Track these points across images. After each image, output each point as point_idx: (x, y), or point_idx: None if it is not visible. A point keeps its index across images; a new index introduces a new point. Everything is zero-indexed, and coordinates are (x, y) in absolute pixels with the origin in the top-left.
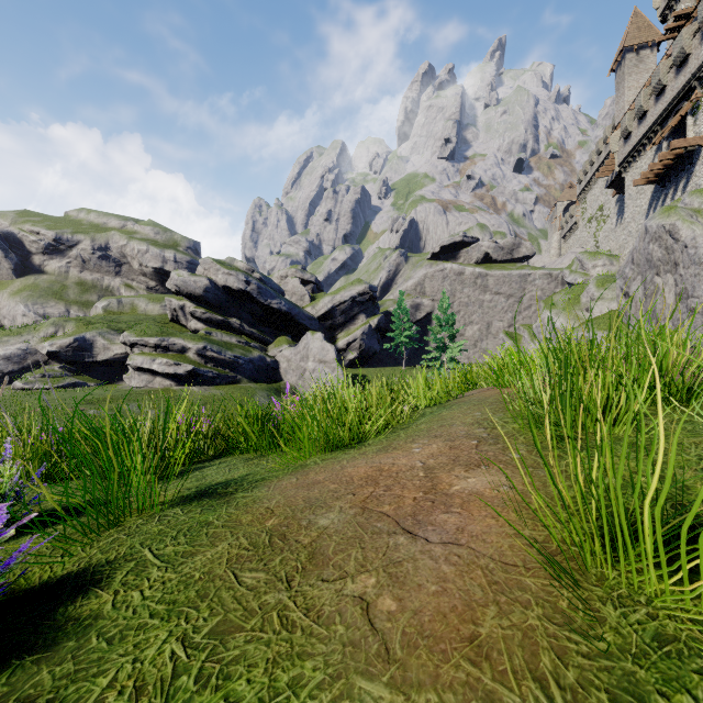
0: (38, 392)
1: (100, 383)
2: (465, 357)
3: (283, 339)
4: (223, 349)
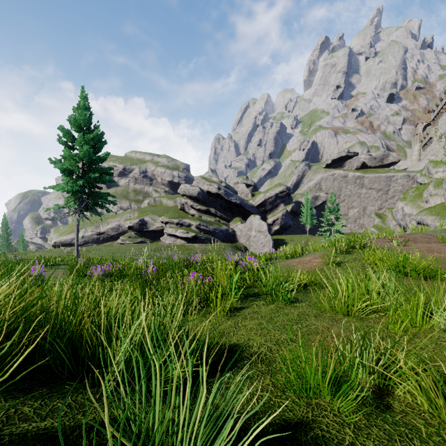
0: (129, 245)
1: (151, 241)
2: (348, 229)
3: (238, 219)
4: (208, 225)
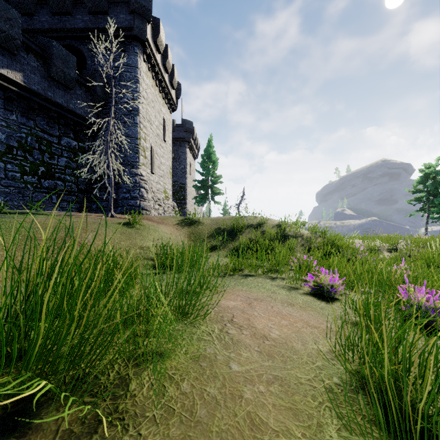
0: None
1: None
2: None
3: None
4: None
